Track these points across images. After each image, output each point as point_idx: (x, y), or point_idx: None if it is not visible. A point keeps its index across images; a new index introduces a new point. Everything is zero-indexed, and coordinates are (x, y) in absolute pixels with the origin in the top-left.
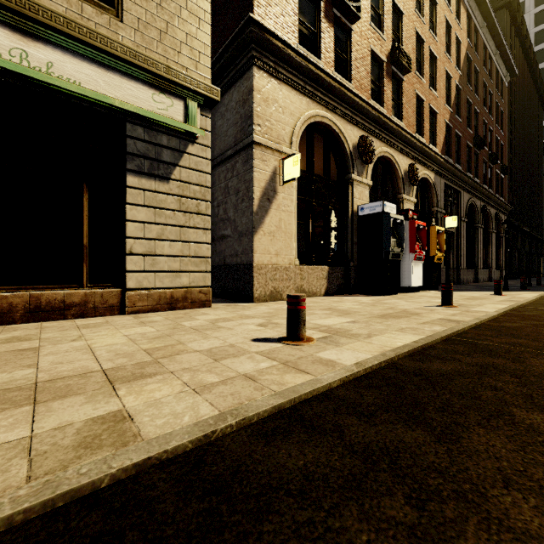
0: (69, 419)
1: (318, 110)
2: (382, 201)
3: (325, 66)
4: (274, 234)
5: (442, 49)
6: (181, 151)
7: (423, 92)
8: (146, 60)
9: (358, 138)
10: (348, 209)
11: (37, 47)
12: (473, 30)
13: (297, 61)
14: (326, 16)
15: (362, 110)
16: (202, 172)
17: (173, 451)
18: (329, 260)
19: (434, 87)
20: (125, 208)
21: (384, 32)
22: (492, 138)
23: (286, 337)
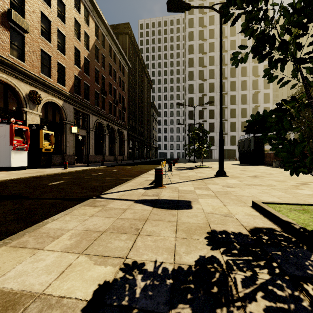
0: None
1: None
2: None
3: None
4: None
5: (71, 33)
6: None
7: (51, 51)
8: None
9: None
10: None
11: None
12: (100, 34)
13: None
14: None
15: None
16: None
17: None
18: None
19: (64, 52)
20: None
21: None
22: (116, 93)
23: None
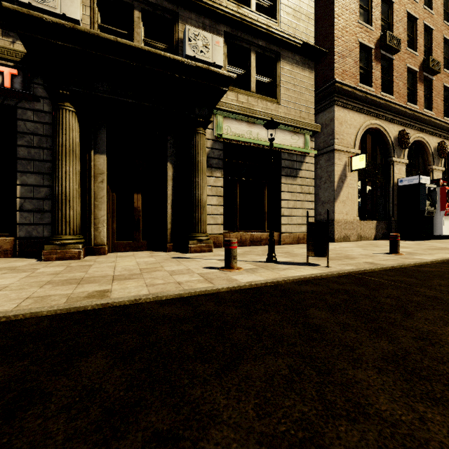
0: (356, 262)
1: (370, 121)
2: (419, 176)
3: (375, 90)
4: (345, 201)
5: None
6: (301, 162)
7: None
8: (290, 121)
9: (397, 131)
10: (390, 181)
11: (254, 127)
12: None
13: (360, 95)
14: (376, 57)
15: (401, 112)
16: (310, 171)
17: (396, 266)
18: (376, 216)
19: None
20: (280, 194)
21: (417, 50)
22: None
23: (387, 253)
